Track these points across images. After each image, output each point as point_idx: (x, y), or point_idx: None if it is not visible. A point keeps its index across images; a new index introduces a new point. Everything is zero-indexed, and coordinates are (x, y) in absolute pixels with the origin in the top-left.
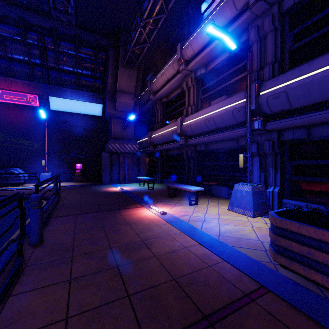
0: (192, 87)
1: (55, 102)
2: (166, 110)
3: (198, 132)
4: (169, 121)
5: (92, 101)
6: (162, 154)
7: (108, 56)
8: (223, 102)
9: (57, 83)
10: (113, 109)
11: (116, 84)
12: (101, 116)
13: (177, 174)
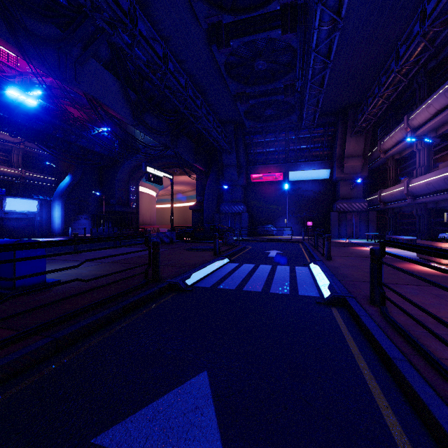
0: (422, 150)
1: (292, 174)
2: (399, 166)
3: (423, 193)
4: (402, 177)
5: (321, 168)
6: (394, 212)
7: (336, 129)
8: (439, 171)
9: (294, 160)
10: (341, 173)
11: (344, 151)
12: (328, 179)
13: (410, 231)
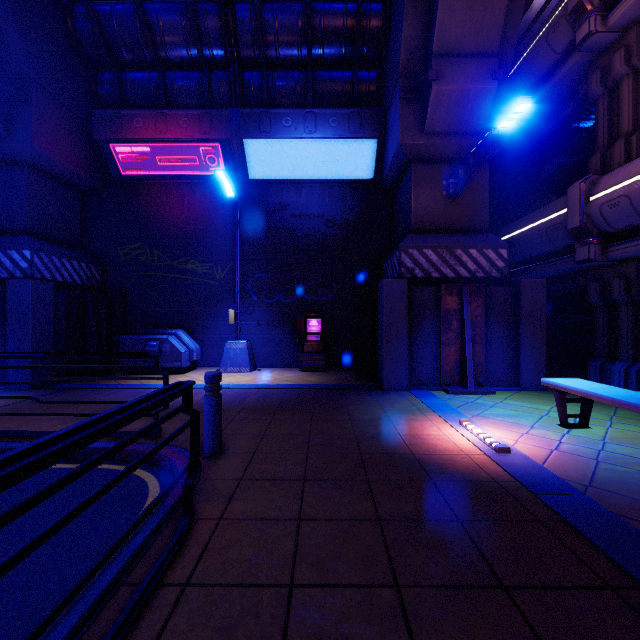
0: None
1: (257, 154)
2: None
3: None
4: None
5: (348, 133)
6: None
7: None
8: None
9: (262, 104)
10: (417, 130)
11: (432, 28)
12: (371, 179)
13: None
